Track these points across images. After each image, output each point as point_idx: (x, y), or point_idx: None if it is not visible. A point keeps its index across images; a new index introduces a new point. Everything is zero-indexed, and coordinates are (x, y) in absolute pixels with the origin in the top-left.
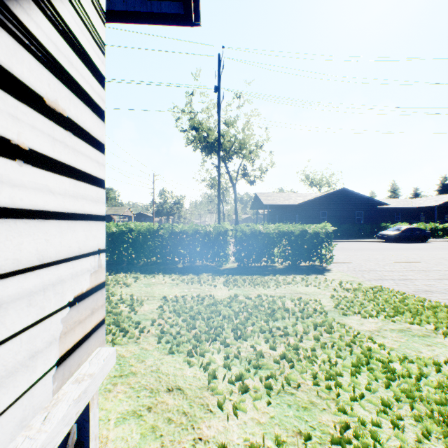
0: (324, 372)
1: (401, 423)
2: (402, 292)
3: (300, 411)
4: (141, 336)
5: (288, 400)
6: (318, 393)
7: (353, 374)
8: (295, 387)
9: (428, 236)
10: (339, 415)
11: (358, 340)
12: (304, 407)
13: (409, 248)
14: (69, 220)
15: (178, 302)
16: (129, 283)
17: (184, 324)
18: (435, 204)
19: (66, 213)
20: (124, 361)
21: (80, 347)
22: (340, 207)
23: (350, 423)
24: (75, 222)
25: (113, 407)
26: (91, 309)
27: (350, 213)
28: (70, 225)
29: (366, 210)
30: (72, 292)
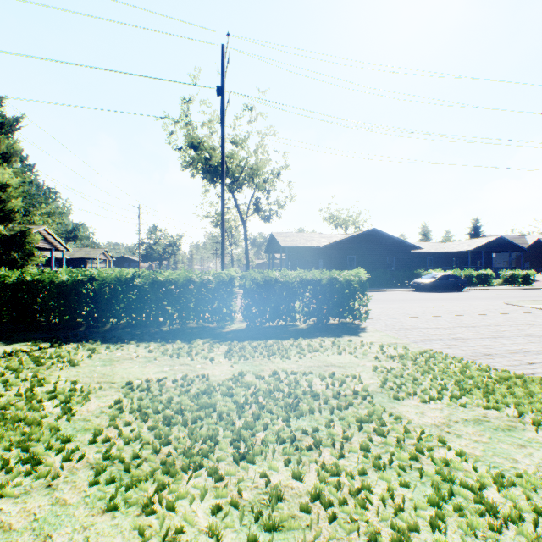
0: (387, 523)
1: None
2: (459, 357)
3: None
4: (65, 470)
5: None
6: None
7: (435, 524)
8: None
9: (464, 285)
10: None
11: (427, 447)
12: None
13: (447, 298)
14: None
15: (149, 392)
16: (77, 361)
17: (151, 435)
18: (468, 248)
19: None
20: None
21: None
22: (370, 251)
23: None
24: None
25: None
26: None
27: (381, 258)
28: None
29: (398, 254)
30: None
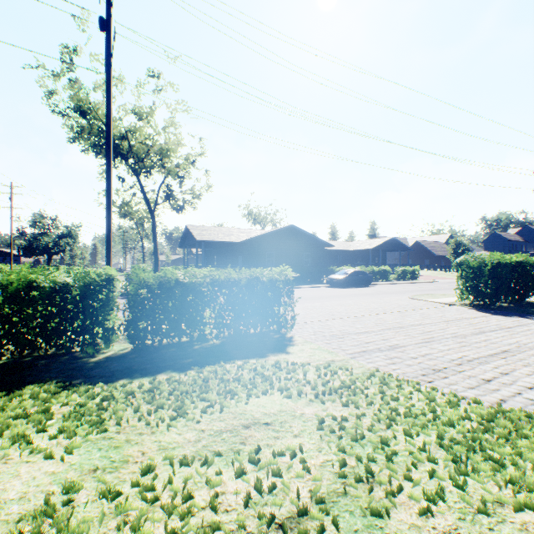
0: None
1: None
2: (415, 381)
3: None
4: None
5: None
6: None
7: None
8: None
9: (370, 280)
10: None
11: None
12: None
13: (360, 294)
14: None
15: None
16: None
17: None
18: (369, 247)
19: None
20: None
21: None
22: (288, 247)
23: None
24: None
25: None
26: None
27: (298, 254)
28: None
29: (314, 251)
30: None
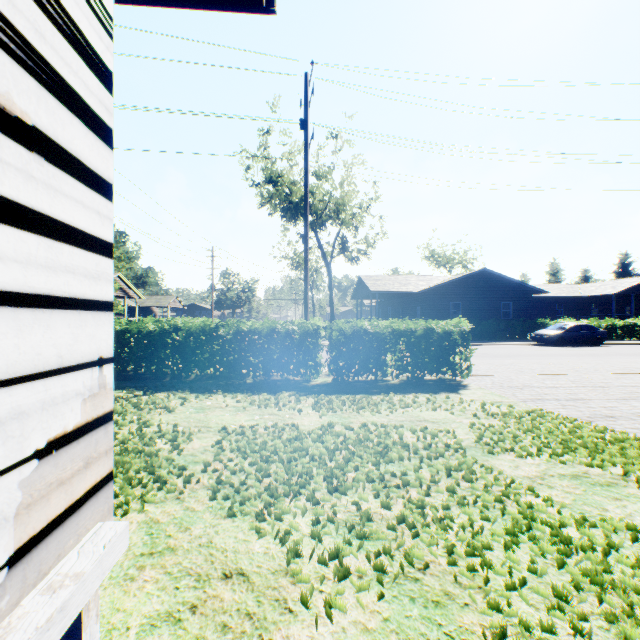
0: (464, 543)
1: (585, 625)
2: (573, 418)
3: (430, 609)
4: (187, 489)
5: (411, 590)
6: (457, 578)
7: (508, 546)
8: (420, 568)
9: (603, 338)
10: (490, 614)
11: (513, 492)
12: (436, 602)
13: (577, 354)
14: (37, 308)
15: (244, 436)
16: (172, 407)
17: (252, 469)
18: (612, 291)
19: (29, 295)
20: (158, 529)
21: (60, 526)
22: (479, 296)
23: (507, 628)
24: (50, 312)
25: (135, 606)
26: (84, 459)
27: (493, 304)
28: (39, 317)
29: (516, 300)
30: (43, 434)
